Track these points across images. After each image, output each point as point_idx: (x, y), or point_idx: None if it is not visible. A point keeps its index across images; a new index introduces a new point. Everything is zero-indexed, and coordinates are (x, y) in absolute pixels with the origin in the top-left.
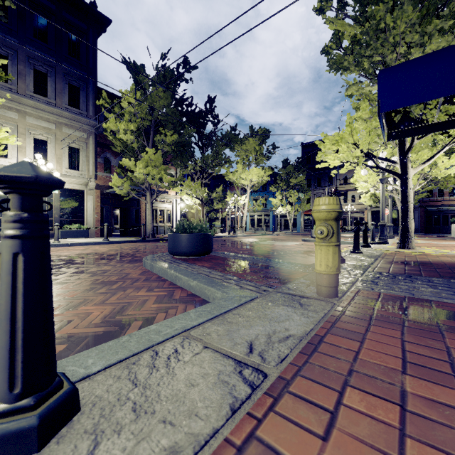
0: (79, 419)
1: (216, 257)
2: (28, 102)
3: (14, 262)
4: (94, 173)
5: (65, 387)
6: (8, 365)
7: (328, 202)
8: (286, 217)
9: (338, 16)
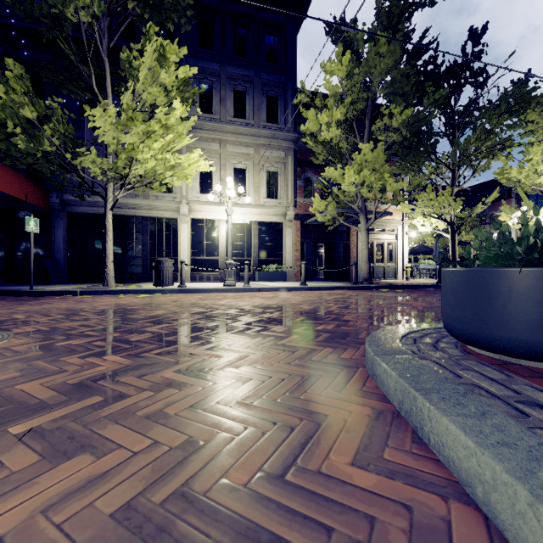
0: None
1: None
2: (229, 129)
3: None
4: (293, 199)
5: None
6: None
7: None
8: None
9: None
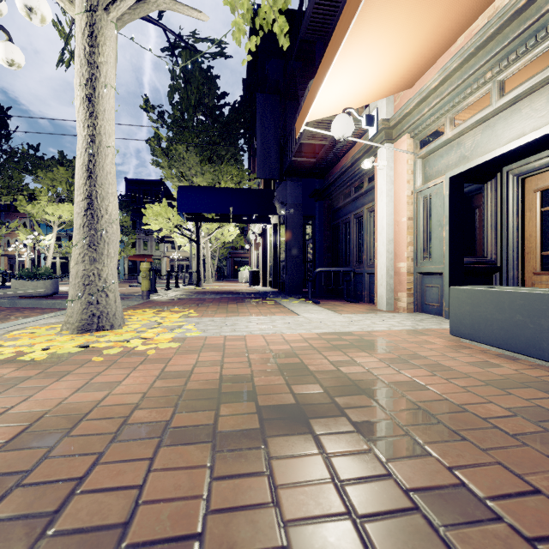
0: None
1: (63, 296)
2: None
3: None
4: None
5: None
6: None
7: (146, 265)
8: None
9: (159, 121)
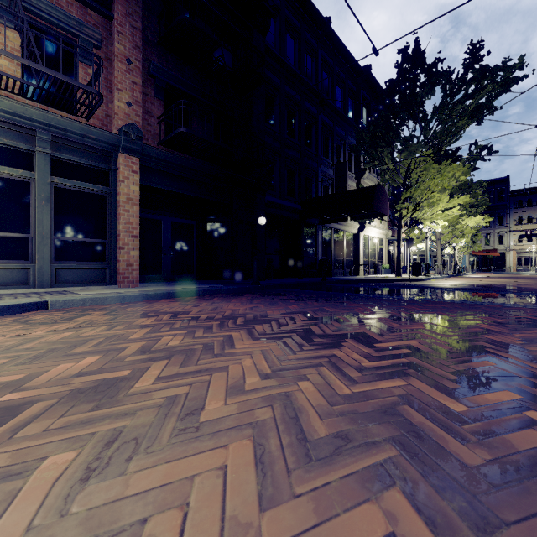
0: None
1: None
2: (374, 180)
3: None
4: (387, 225)
5: None
6: None
7: None
8: (445, 257)
9: None
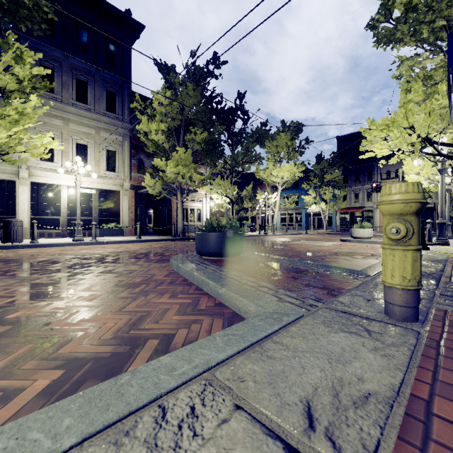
0: None
1: (247, 258)
2: (71, 110)
3: None
4: (128, 174)
5: None
6: None
7: (404, 190)
8: (319, 216)
9: None
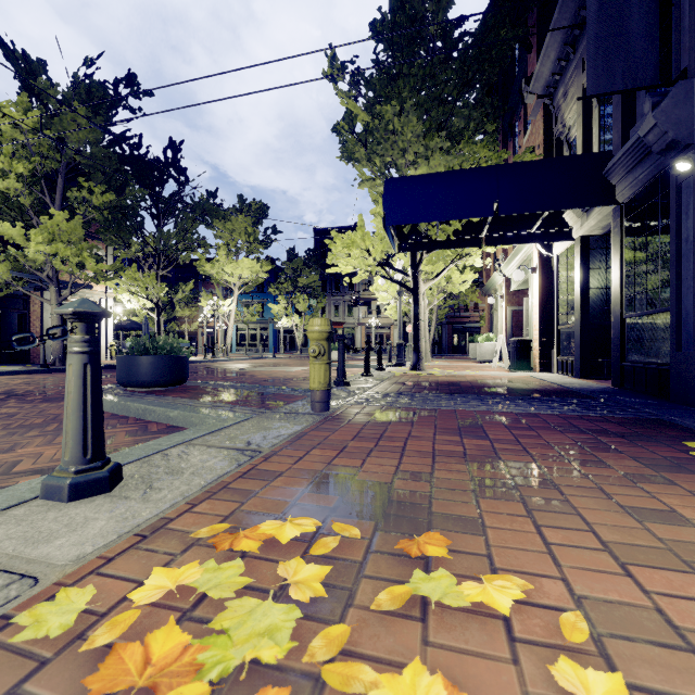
0: (126, 482)
1: (194, 388)
2: None
3: (85, 370)
4: None
5: (113, 463)
6: (83, 440)
7: (320, 324)
8: (292, 333)
9: (351, 92)
